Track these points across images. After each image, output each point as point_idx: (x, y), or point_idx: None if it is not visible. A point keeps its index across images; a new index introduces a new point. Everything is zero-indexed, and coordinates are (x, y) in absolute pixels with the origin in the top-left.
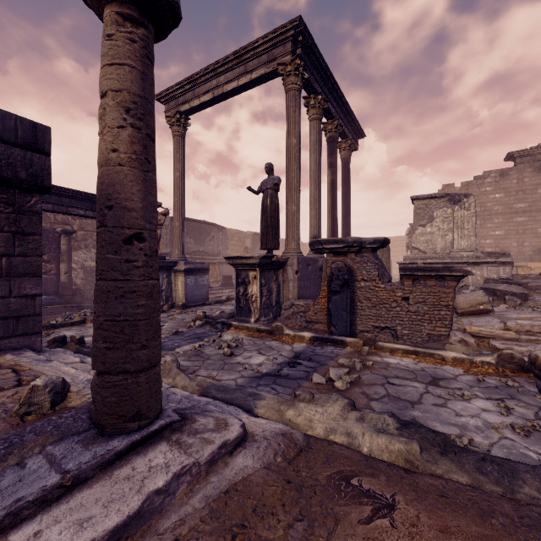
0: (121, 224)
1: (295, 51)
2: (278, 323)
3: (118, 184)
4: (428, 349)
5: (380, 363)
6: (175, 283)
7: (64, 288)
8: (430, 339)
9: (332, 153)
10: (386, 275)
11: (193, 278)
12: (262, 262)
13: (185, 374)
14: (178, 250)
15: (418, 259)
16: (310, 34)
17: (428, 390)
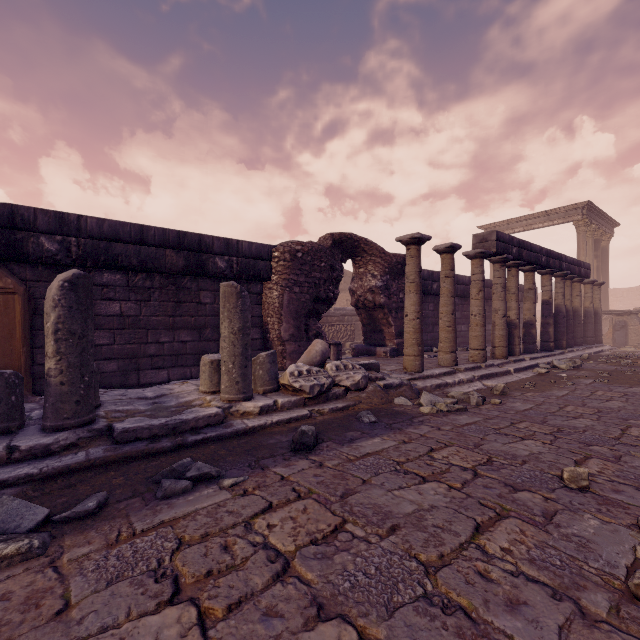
0: (599, 316)
1: (582, 212)
2: None
3: (599, 311)
4: None
5: None
6: None
7: None
8: None
9: (597, 249)
10: None
11: None
12: None
13: None
14: None
15: None
16: (592, 203)
17: None
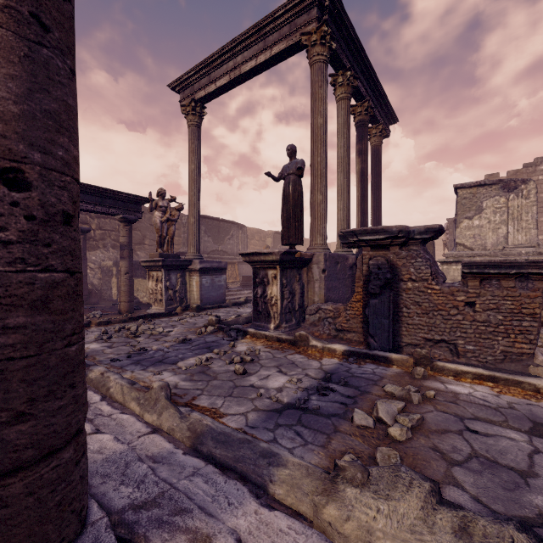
0: None
1: (321, 19)
2: (302, 332)
3: None
4: (511, 375)
5: (445, 394)
6: (190, 283)
7: None
8: (506, 358)
9: (362, 139)
10: (440, 273)
11: (208, 278)
12: (283, 259)
13: (176, 407)
14: (194, 248)
15: (464, 257)
16: None
17: (537, 448)
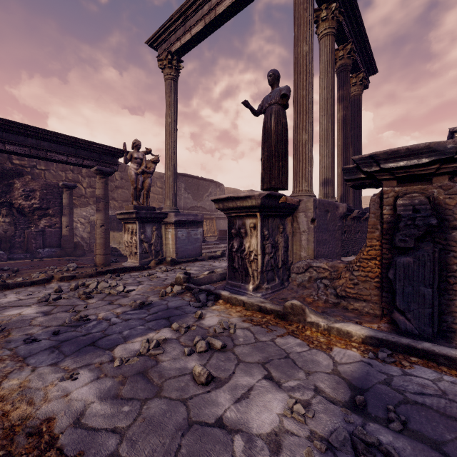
0: None
1: None
2: (295, 301)
3: None
4: None
5: None
6: (165, 236)
7: (65, 241)
8: None
9: (344, 84)
10: None
11: (184, 231)
12: (265, 204)
13: None
14: (170, 201)
15: None
16: None
17: None
